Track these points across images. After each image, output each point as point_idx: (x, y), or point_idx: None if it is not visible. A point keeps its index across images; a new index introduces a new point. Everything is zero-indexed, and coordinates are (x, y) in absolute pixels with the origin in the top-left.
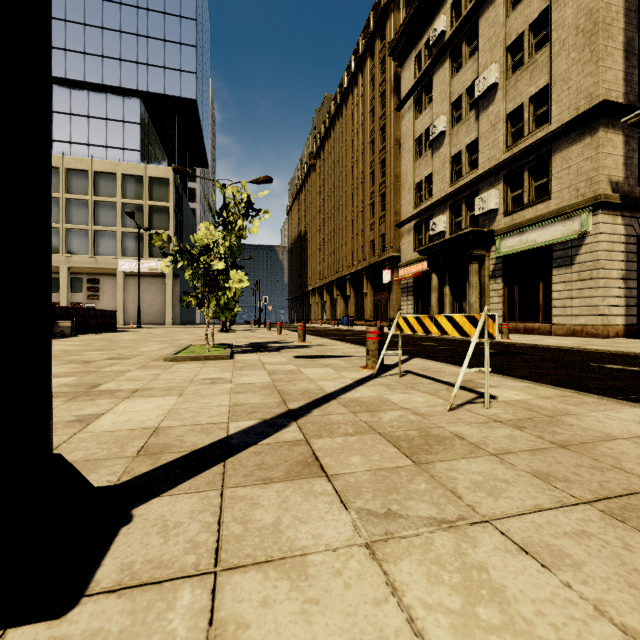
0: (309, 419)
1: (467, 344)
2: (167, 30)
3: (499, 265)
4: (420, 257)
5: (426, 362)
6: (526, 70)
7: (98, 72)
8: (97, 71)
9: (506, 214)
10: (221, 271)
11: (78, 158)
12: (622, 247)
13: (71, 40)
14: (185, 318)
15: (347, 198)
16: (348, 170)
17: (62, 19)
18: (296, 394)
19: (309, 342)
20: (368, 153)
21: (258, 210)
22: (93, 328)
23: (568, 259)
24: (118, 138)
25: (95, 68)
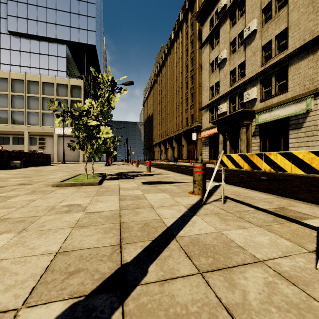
0: (143, 297)
1: (245, 173)
2: (80, 9)
3: (257, 129)
4: (212, 126)
5: (232, 187)
6: (273, 21)
7: (44, 30)
8: (43, 30)
9: (261, 101)
10: (95, 127)
11: (33, 75)
12: None
13: (30, 14)
14: (90, 158)
15: (173, 96)
16: (174, 82)
17: (25, 3)
18: (135, 229)
19: (153, 172)
20: (184, 72)
21: (120, 88)
22: (36, 163)
23: (299, 125)
24: (55, 65)
25: (42, 28)
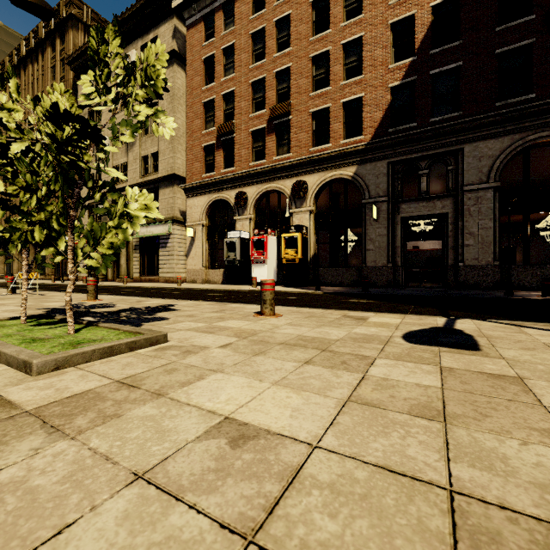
0: None
1: None
2: None
3: (138, 242)
4: None
5: (44, 291)
6: (150, 137)
7: None
8: None
9: None
10: None
11: None
12: (186, 241)
13: None
14: None
15: None
16: None
17: None
18: None
19: None
20: None
21: None
22: None
23: (165, 244)
24: None
25: None
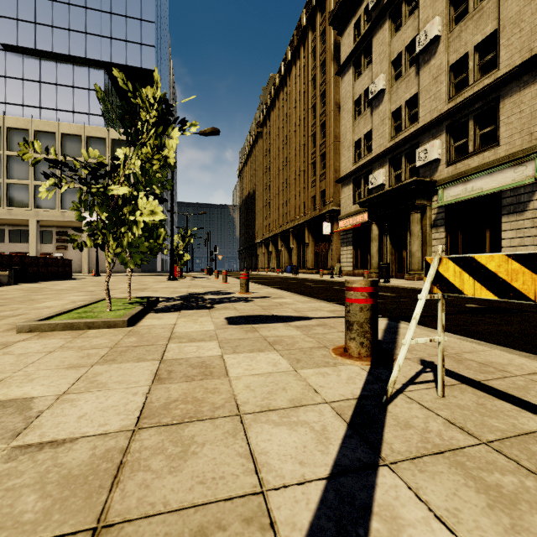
0: None
1: None
2: (128, 7)
3: (441, 214)
4: (359, 209)
5: (429, 333)
6: (471, 19)
7: (65, 44)
8: (64, 43)
9: (449, 164)
10: (127, 200)
11: (46, 121)
12: None
13: (40, 14)
14: (146, 267)
15: (290, 159)
16: (291, 134)
17: None
18: None
19: (253, 293)
20: (309, 117)
21: (181, 121)
22: (43, 276)
23: (520, 206)
24: (84, 104)
25: (62, 40)
